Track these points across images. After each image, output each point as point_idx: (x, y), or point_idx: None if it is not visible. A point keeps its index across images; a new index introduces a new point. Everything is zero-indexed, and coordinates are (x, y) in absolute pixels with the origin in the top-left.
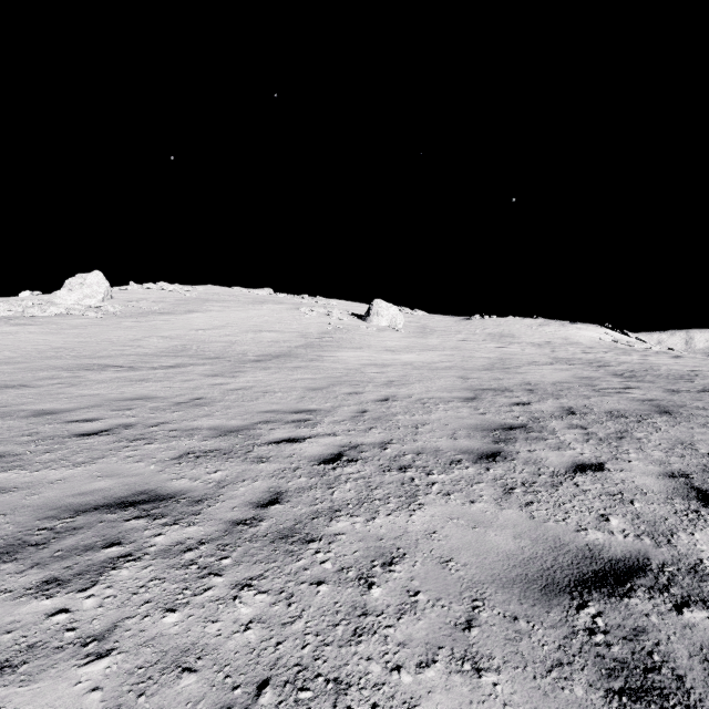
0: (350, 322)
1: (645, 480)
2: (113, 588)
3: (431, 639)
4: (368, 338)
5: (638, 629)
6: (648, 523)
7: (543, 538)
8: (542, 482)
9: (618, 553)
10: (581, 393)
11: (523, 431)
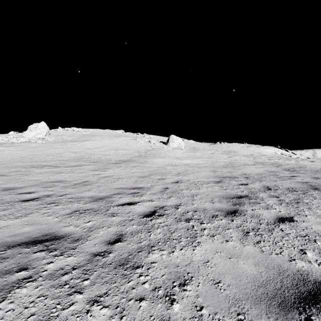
0: (159, 145)
1: (318, 227)
2: (14, 303)
3: None
4: (168, 152)
5: None
6: None
7: (271, 266)
8: (263, 228)
9: (318, 277)
10: (271, 179)
11: (247, 199)
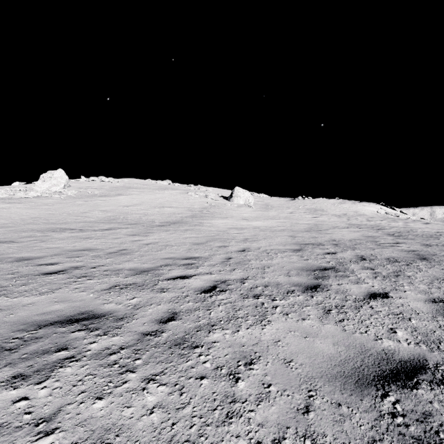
0: (220, 201)
1: (416, 304)
2: (60, 382)
3: (281, 421)
4: (231, 211)
5: (426, 413)
6: (423, 334)
7: (353, 345)
8: (348, 305)
9: (405, 356)
10: (368, 246)
11: (333, 271)
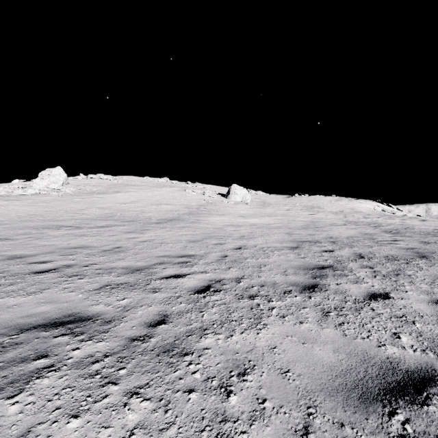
0: (217, 199)
1: (419, 305)
2: (34, 396)
3: None
4: (228, 208)
5: None
6: (429, 340)
7: (354, 353)
8: (348, 307)
9: (412, 365)
10: (366, 244)
11: (331, 270)
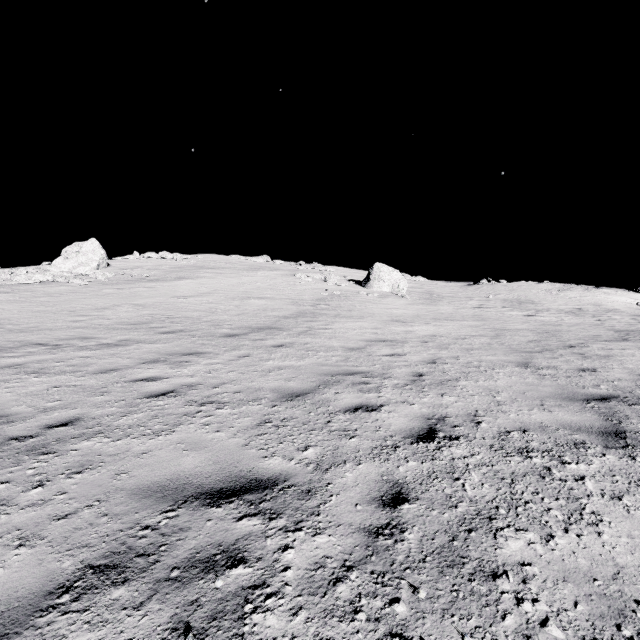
0: (348, 288)
1: None
2: None
3: None
4: (369, 305)
5: None
6: None
7: None
8: None
9: None
10: None
11: None
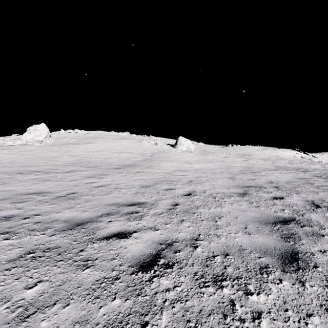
0: (167, 148)
1: None
2: None
3: None
4: (176, 156)
5: None
6: None
7: None
8: None
9: None
10: (309, 189)
11: (297, 225)
